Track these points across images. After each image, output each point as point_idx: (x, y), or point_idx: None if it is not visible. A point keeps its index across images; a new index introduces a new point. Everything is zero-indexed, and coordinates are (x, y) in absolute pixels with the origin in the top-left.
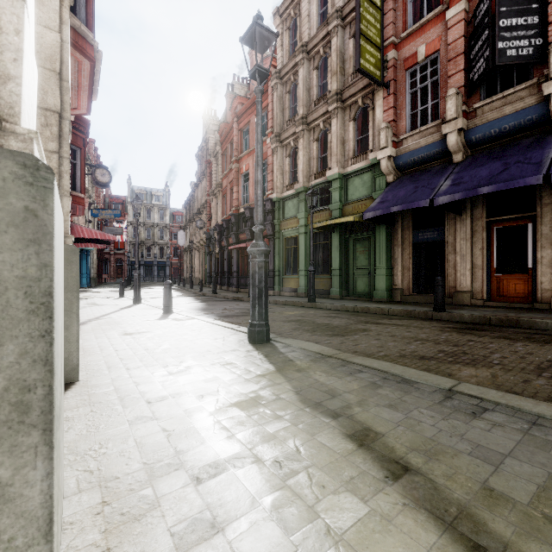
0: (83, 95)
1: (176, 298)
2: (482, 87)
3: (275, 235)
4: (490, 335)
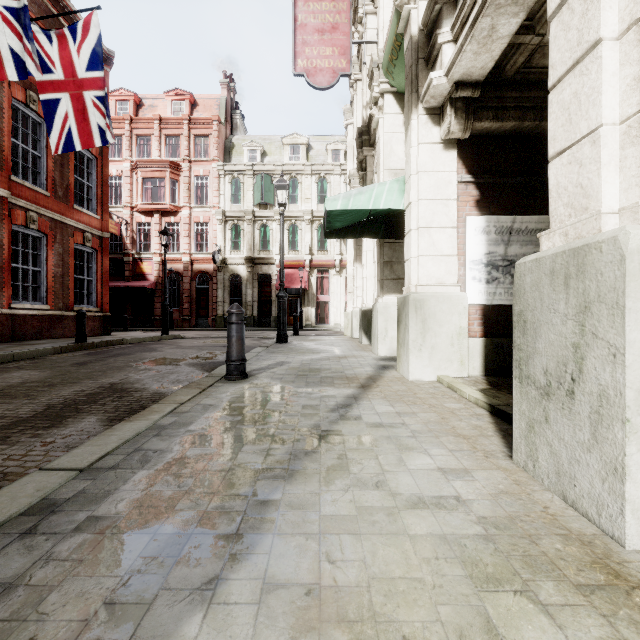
0: None
1: None
2: None
3: None
4: None
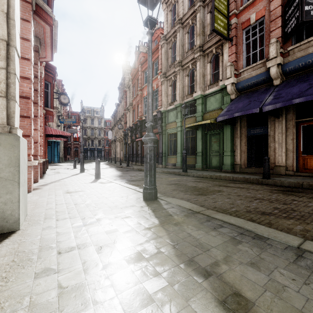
0: (48, 49)
1: (105, 169)
2: (293, 37)
3: (163, 132)
4: (306, 195)
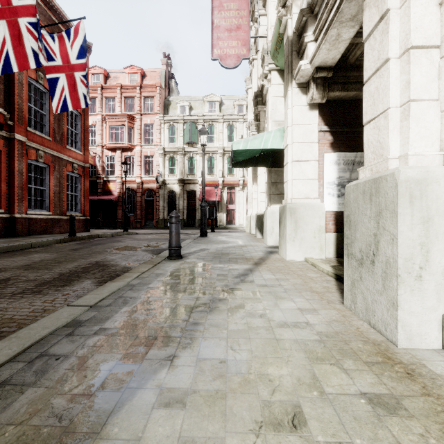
0: None
1: None
2: None
3: None
4: None
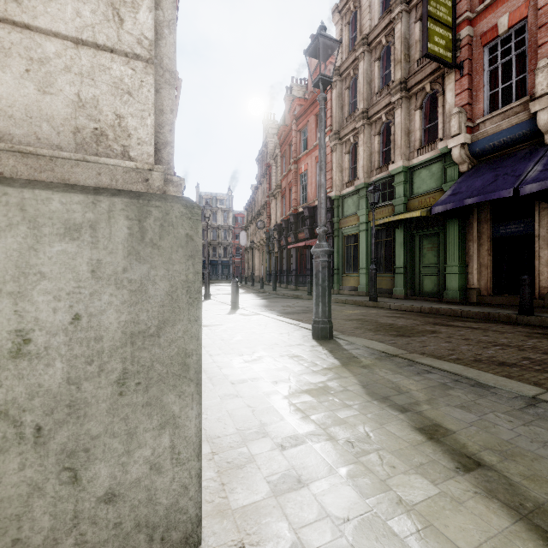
0: None
1: (240, 295)
2: None
3: (334, 234)
4: None
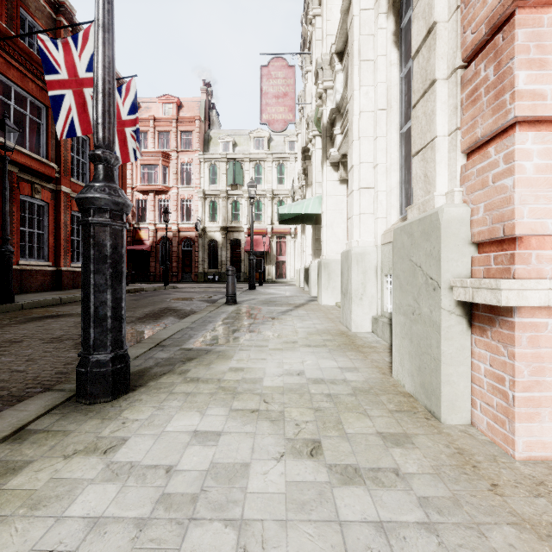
0: None
1: None
2: None
3: None
4: None
